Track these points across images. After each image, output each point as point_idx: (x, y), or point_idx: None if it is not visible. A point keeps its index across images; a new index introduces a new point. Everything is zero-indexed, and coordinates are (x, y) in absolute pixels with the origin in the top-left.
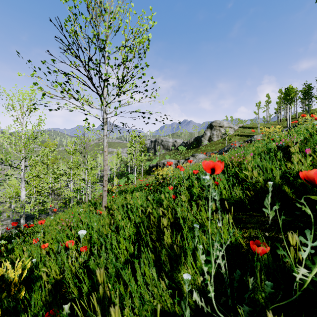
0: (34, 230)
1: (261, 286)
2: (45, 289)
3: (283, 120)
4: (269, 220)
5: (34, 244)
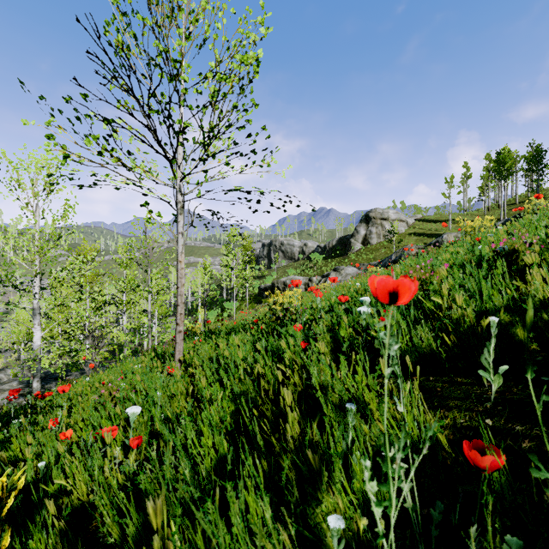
0: (55, 402)
1: (497, 546)
2: (54, 529)
3: (492, 207)
4: (491, 393)
5: (52, 429)
